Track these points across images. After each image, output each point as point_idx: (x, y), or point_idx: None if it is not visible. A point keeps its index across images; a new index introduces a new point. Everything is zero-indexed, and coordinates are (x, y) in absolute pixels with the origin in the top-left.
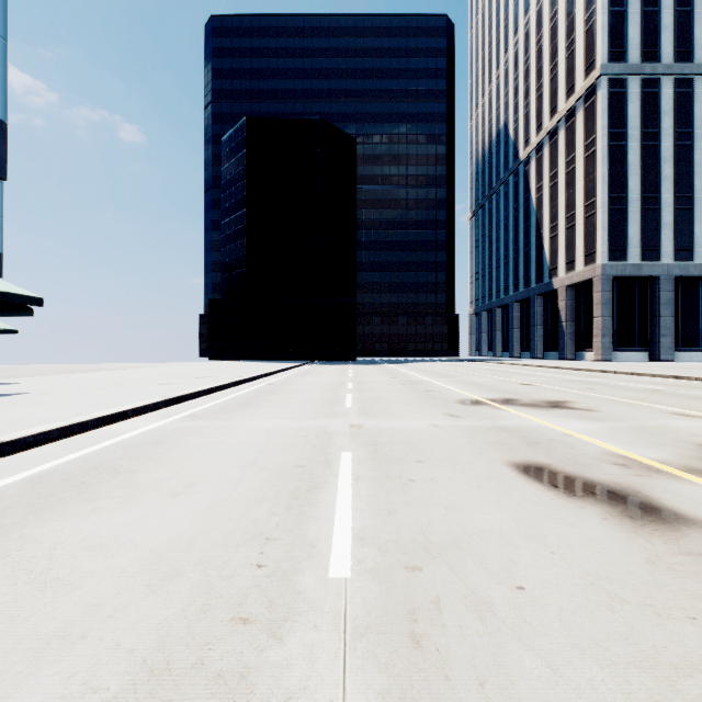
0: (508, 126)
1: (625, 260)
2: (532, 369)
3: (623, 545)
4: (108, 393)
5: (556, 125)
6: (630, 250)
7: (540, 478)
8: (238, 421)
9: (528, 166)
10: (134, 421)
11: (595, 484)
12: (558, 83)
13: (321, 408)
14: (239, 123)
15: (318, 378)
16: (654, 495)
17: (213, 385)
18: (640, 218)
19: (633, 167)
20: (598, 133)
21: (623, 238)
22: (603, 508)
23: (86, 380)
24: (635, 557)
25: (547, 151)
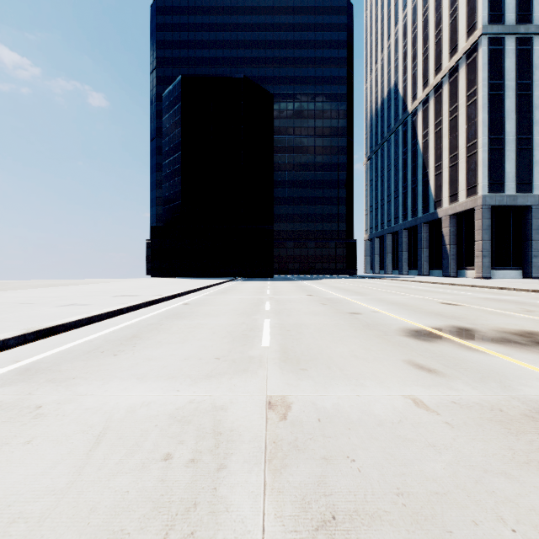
0: (398, 85)
1: (503, 192)
2: (430, 285)
3: None
4: None
5: (441, 81)
6: (506, 184)
7: None
8: (80, 387)
9: (415, 116)
10: None
11: None
12: (443, 46)
13: (228, 348)
14: (176, 80)
15: (237, 296)
16: None
17: (116, 307)
18: (515, 156)
19: (509, 113)
20: (479, 84)
21: (501, 173)
22: None
23: None
24: None
25: (433, 103)
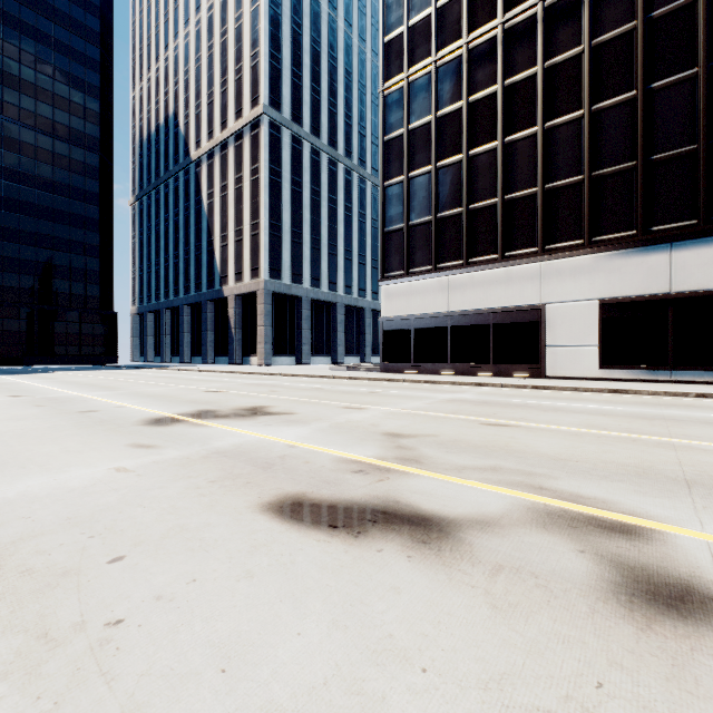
0: (179, 118)
1: (281, 280)
2: (210, 374)
3: (457, 594)
4: None
5: (227, 140)
6: (284, 272)
7: (310, 520)
8: None
9: (200, 168)
10: None
11: (362, 506)
12: (229, 101)
13: None
14: None
15: None
16: (410, 501)
17: None
18: (290, 247)
19: (286, 203)
20: (262, 163)
21: (280, 261)
22: (396, 540)
23: None
24: (481, 609)
25: (219, 161)
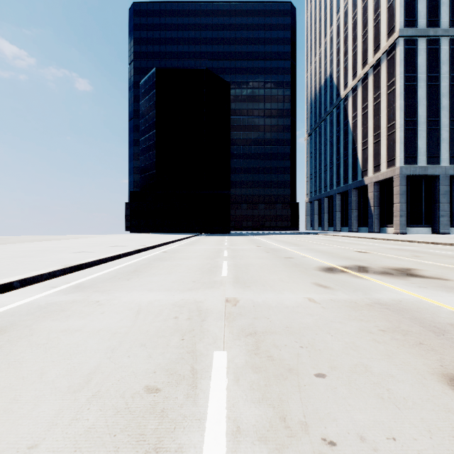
0: (332, 75)
1: (416, 164)
2: (355, 239)
3: None
4: (22, 261)
5: (367, 73)
6: (419, 157)
7: None
8: (116, 294)
9: (346, 101)
10: (13, 294)
11: None
12: (368, 44)
13: (200, 276)
14: (151, 72)
15: (202, 247)
16: None
17: (116, 253)
18: (426, 135)
19: (421, 100)
20: (397, 76)
21: (414, 149)
22: None
23: (22, 248)
24: None
25: (360, 91)
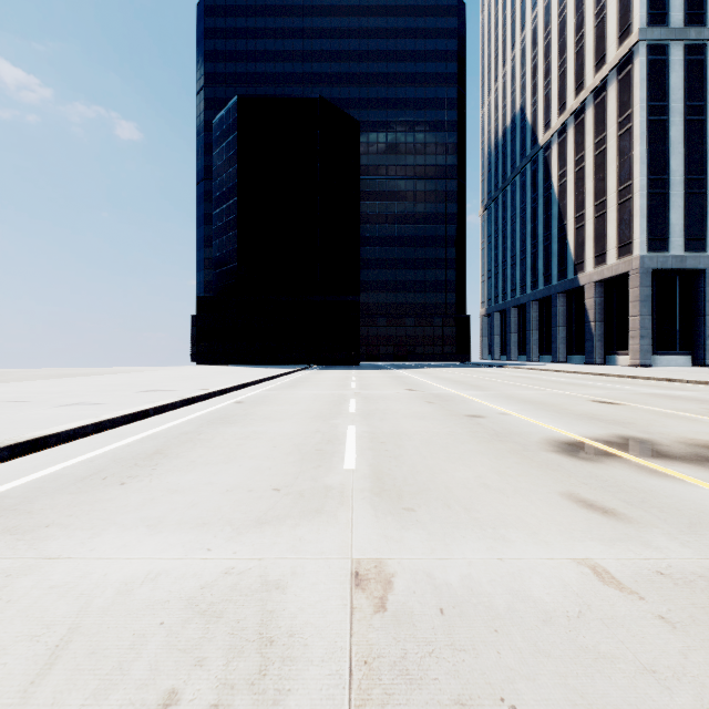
0: (525, 110)
1: (667, 251)
2: (572, 376)
3: None
4: None
5: (583, 103)
6: (672, 240)
7: None
8: (52, 544)
9: (548, 151)
10: None
11: None
12: (585, 56)
13: (294, 472)
14: (231, 102)
15: (310, 391)
16: None
17: (139, 408)
18: (683, 203)
19: (675, 145)
20: (635, 106)
21: (664, 226)
22: None
23: None
24: None
25: (572, 133)
